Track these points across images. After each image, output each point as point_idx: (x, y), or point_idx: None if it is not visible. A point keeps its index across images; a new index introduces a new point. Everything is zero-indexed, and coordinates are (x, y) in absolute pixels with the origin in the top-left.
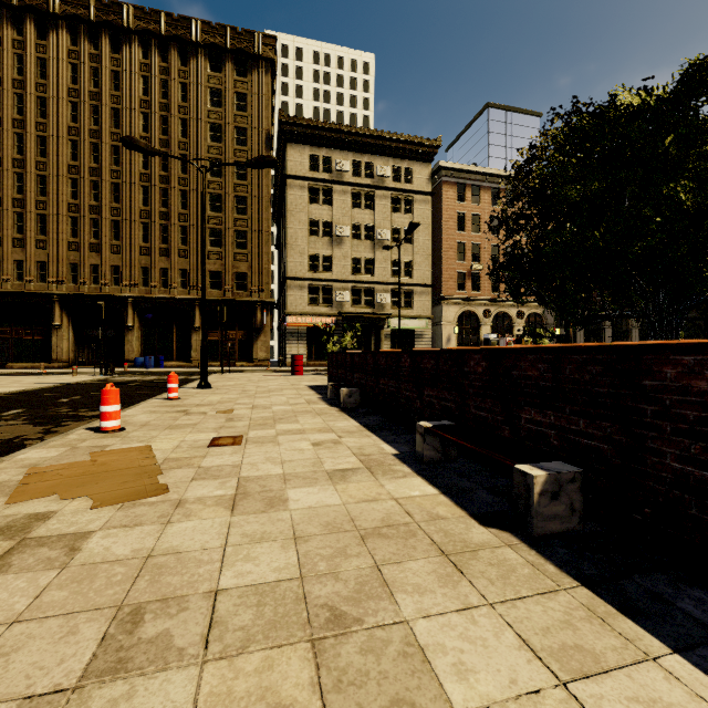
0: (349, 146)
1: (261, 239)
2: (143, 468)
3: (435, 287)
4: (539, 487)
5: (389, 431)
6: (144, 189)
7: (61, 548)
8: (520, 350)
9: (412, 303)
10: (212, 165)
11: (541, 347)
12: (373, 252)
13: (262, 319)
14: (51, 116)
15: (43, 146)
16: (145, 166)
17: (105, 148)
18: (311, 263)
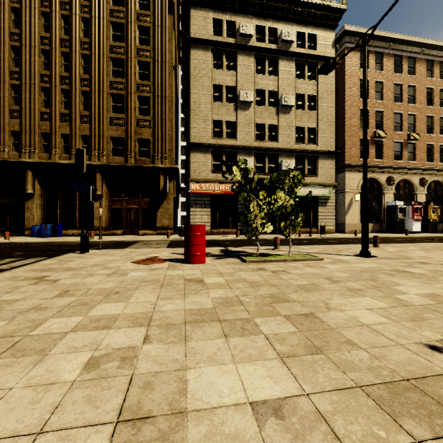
0: (253, 10)
1: (164, 105)
2: None
3: (335, 155)
4: None
5: None
6: (45, 53)
7: None
8: None
9: (315, 171)
10: (115, 29)
11: None
12: (277, 119)
13: (165, 186)
14: None
15: None
16: (46, 30)
17: (4, 9)
18: (214, 130)
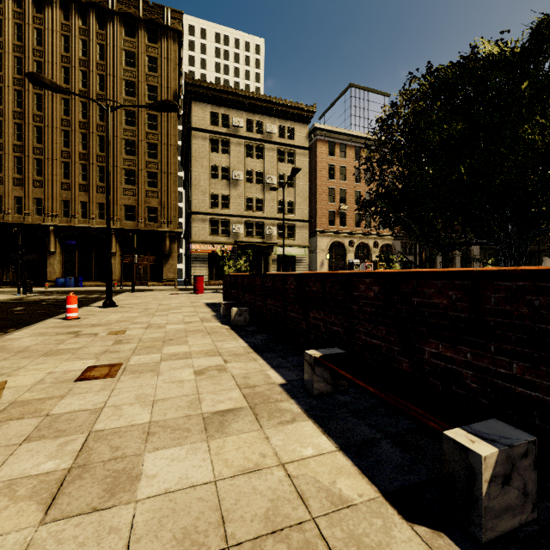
0: (243, 107)
1: (170, 179)
2: None
3: (311, 222)
4: (488, 471)
5: (276, 353)
6: (65, 133)
7: None
8: (423, 274)
9: (293, 235)
10: (127, 115)
11: (453, 271)
12: (263, 193)
13: (171, 246)
14: None
15: None
16: (66, 113)
17: (28, 95)
18: (212, 201)
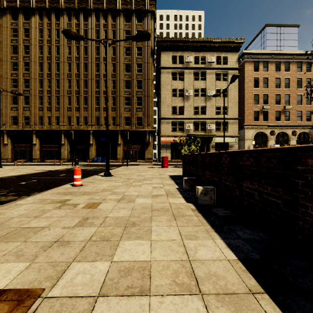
0: (192, 49)
1: (148, 100)
2: None
3: (240, 119)
4: None
5: None
6: (97, 81)
7: None
8: None
9: (227, 129)
10: (126, 67)
11: None
12: (205, 103)
13: (149, 139)
14: (61, 53)
15: (58, 67)
16: (97, 71)
17: (81, 64)
18: (173, 110)
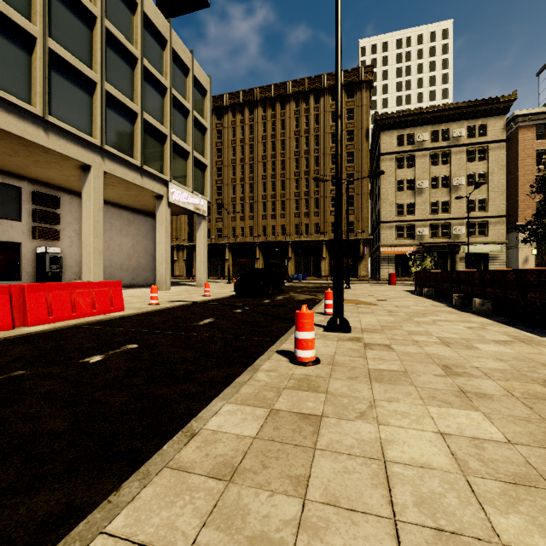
0: (427, 122)
1: (363, 199)
2: (365, 302)
3: (511, 216)
4: (477, 302)
5: (445, 302)
6: (296, 180)
7: (366, 307)
8: (486, 271)
9: (486, 232)
10: (333, 158)
11: (490, 270)
12: (449, 196)
13: (363, 250)
14: (255, 152)
15: (251, 168)
16: (296, 167)
17: (278, 163)
18: (398, 210)
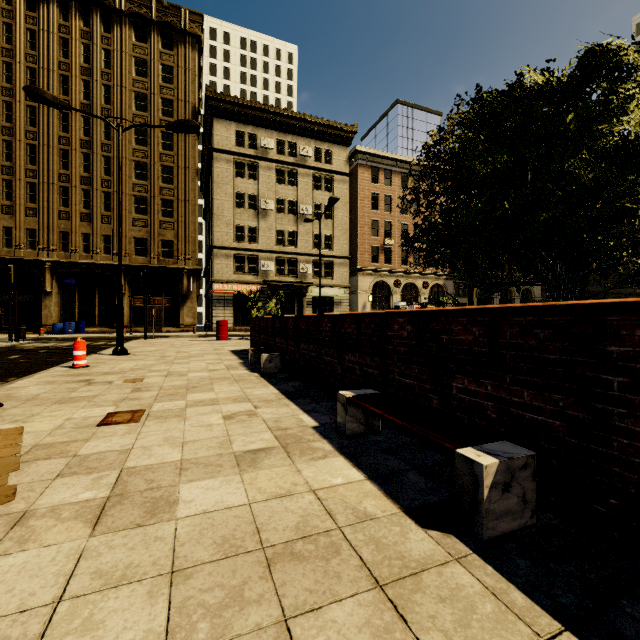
0: (273, 125)
1: (188, 208)
2: None
3: (352, 259)
4: (489, 478)
5: (309, 399)
6: (63, 153)
7: None
8: (451, 312)
9: (331, 273)
10: (137, 133)
11: (476, 309)
12: (296, 226)
13: (189, 285)
14: None
15: None
16: (65, 129)
17: (19, 108)
18: (237, 234)
